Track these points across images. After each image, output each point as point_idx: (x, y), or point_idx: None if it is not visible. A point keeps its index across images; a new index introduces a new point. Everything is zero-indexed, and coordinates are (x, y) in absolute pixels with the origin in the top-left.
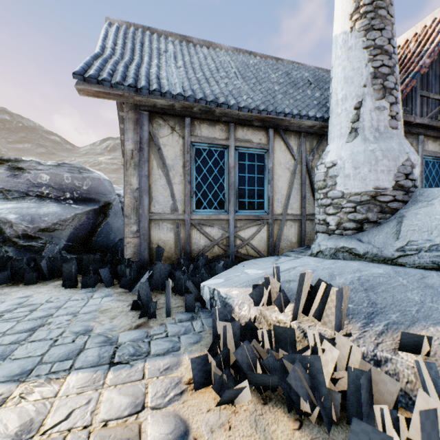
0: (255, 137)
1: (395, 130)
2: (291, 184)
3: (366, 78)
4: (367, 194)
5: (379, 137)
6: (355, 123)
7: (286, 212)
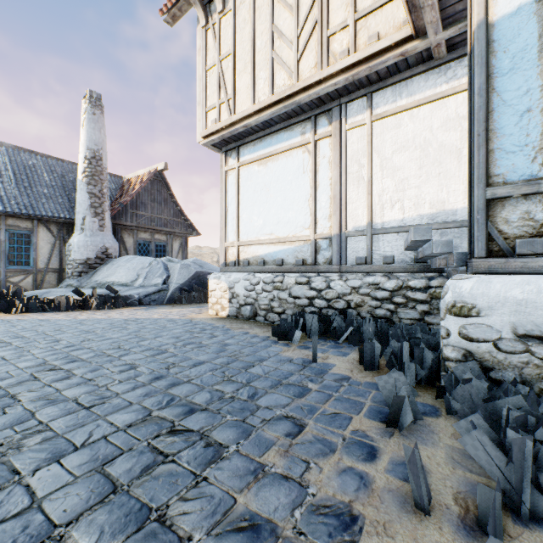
0: (23, 224)
1: (103, 232)
2: (52, 251)
3: (88, 206)
4: (84, 260)
5: (93, 234)
6: (83, 226)
7: (48, 267)
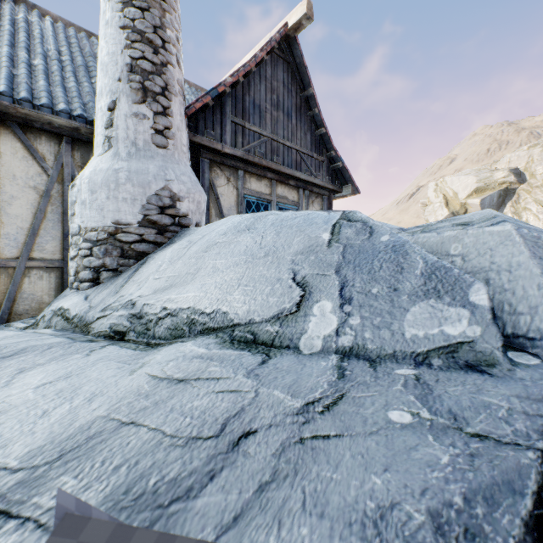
0: None
1: (163, 150)
2: (40, 212)
3: (121, 69)
4: (105, 230)
5: (135, 153)
6: (109, 130)
7: (27, 256)
